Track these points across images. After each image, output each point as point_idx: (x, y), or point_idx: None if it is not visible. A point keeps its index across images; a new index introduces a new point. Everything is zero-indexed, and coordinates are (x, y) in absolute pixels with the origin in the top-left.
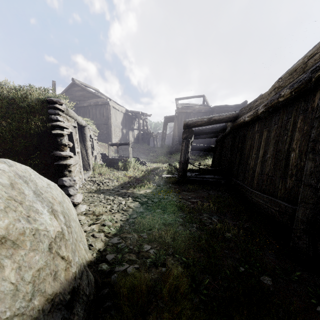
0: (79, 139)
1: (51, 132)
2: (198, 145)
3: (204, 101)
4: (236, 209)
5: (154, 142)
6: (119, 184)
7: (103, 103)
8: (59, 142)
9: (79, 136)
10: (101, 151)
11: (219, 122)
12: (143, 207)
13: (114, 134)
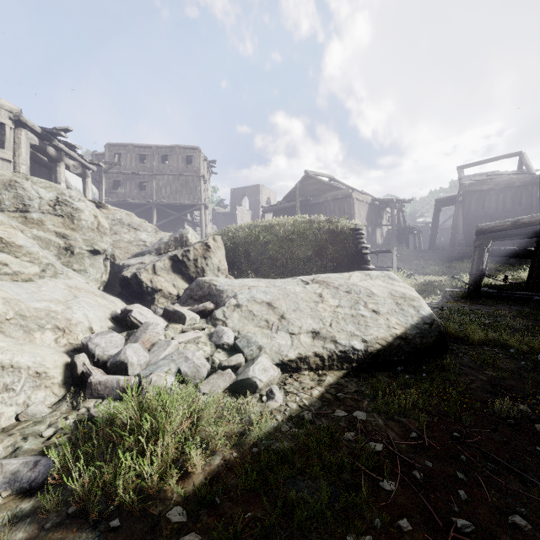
0: None
1: (360, 252)
2: (502, 248)
3: (521, 163)
4: (537, 317)
5: (415, 242)
6: None
7: (344, 196)
8: (365, 259)
9: None
10: None
11: (531, 225)
12: (436, 310)
13: None
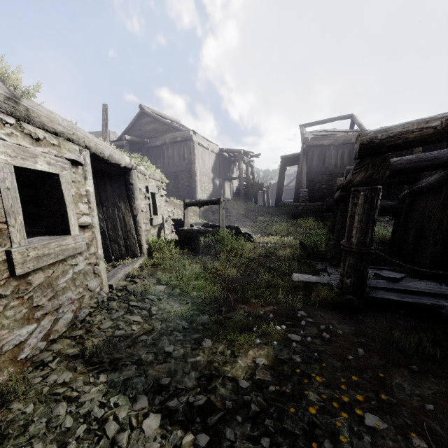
0: (121, 194)
1: None
2: None
3: (352, 125)
4: None
5: (264, 199)
6: (179, 313)
7: (184, 139)
8: None
9: (120, 188)
10: (179, 214)
11: None
12: None
13: (200, 187)
